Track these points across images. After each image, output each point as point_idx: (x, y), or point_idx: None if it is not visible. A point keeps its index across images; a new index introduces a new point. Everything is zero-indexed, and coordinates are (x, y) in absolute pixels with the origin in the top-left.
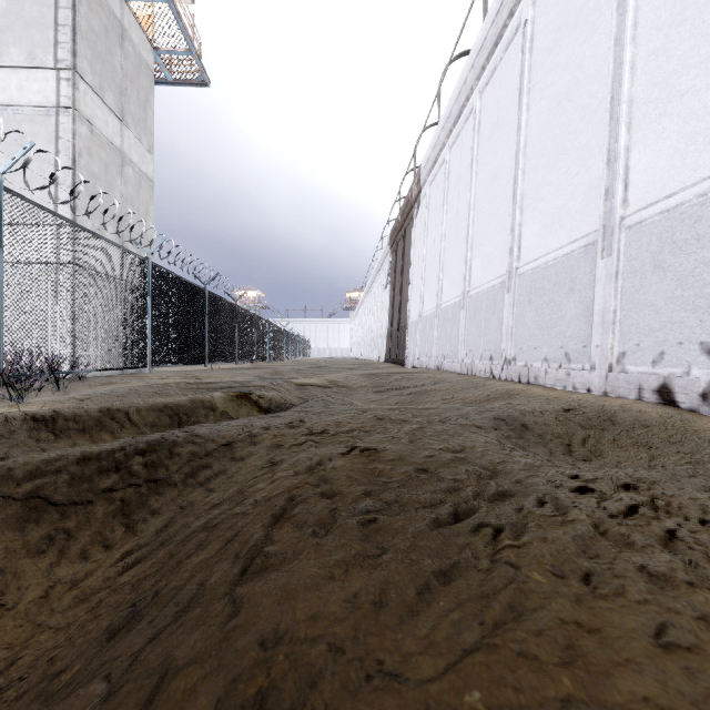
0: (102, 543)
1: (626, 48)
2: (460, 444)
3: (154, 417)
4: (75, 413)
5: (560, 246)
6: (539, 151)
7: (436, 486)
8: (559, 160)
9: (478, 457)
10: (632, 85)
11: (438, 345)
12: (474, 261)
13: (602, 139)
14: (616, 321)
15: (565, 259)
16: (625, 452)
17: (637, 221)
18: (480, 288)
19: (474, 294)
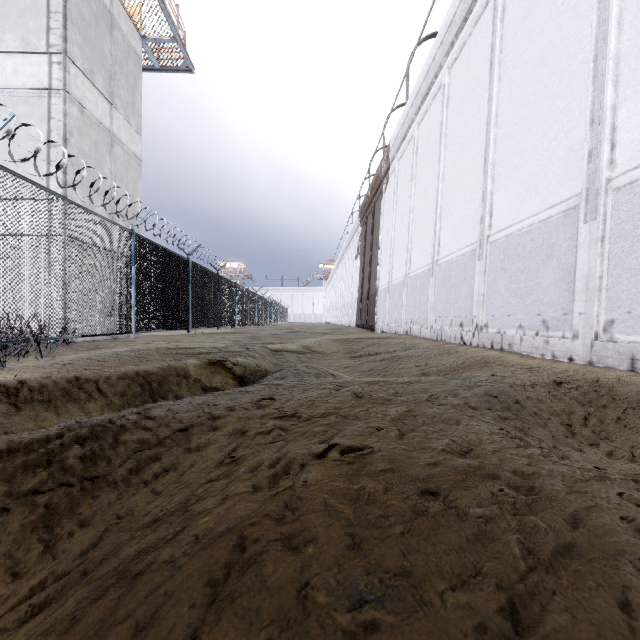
0: (10, 569)
1: (612, 2)
2: (464, 438)
3: (125, 387)
4: (42, 383)
5: (536, 213)
6: (512, 119)
7: (460, 534)
8: (534, 126)
9: (497, 465)
10: (619, 41)
11: (407, 312)
12: (443, 230)
13: (584, 100)
14: (602, 287)
15: (541, 225)
16: (636, 434)
17: (627, 182)
18: (450, 257)
19: (443, 262)
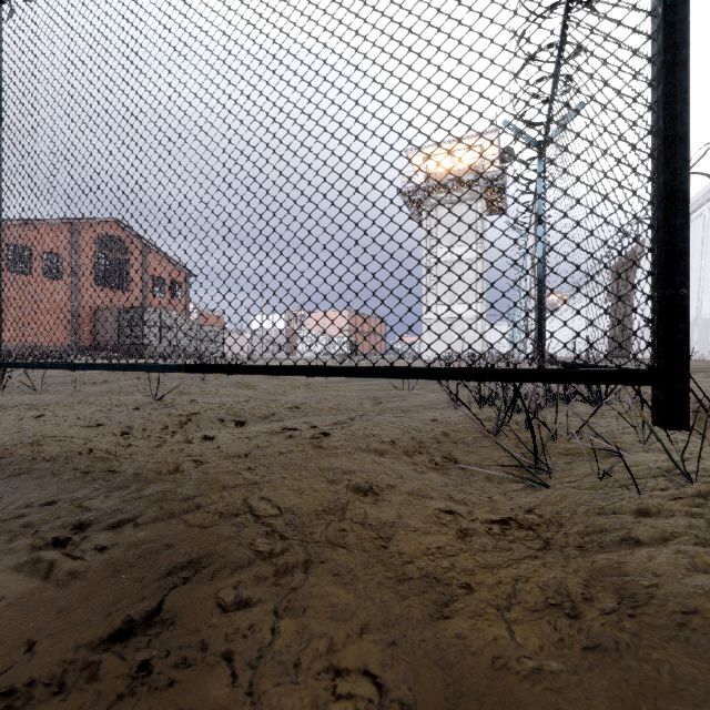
0: None
1: None
2: None
3: None
4: None
5: None
6: (709, 273)
7: None
8: None
9: None
10: None
11: None
12: None
13: None
14: None
15: None
16: None
17: None
18: None
19: None
